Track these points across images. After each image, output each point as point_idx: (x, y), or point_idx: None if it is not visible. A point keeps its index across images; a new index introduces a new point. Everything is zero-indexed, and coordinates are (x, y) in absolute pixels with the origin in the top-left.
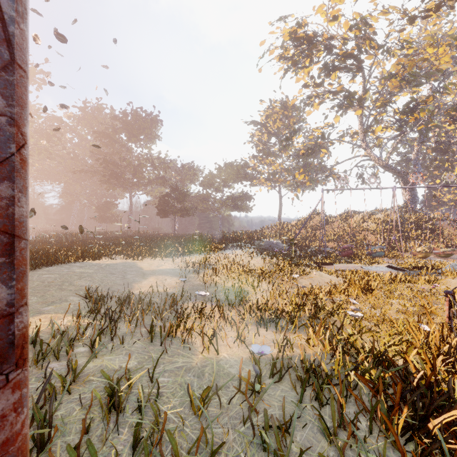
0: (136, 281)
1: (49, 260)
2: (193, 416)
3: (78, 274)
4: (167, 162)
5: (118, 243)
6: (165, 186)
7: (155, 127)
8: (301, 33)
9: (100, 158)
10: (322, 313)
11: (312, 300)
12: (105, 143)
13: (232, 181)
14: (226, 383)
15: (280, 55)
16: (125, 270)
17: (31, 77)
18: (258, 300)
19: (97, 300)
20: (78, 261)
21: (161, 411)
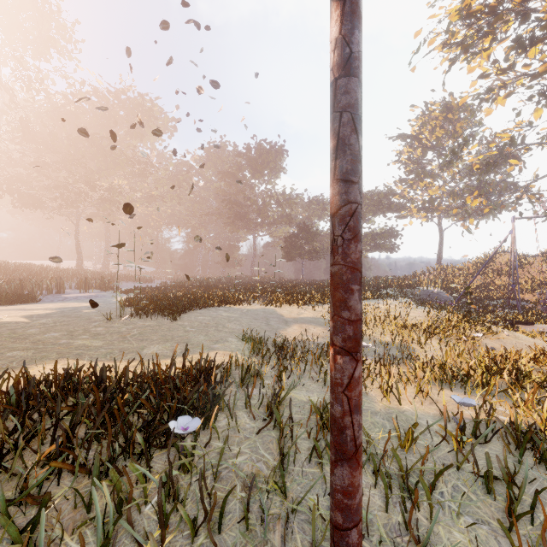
0: (281, 328)
1: (199, 303)
2: (397, 449)
3: (226, 318)
4: (293, 197)
5: (248, 289)
6: (290, 225)
7: (280, 159)
8: (477, 5)
9: (225, 200)
10: (529, 381)
11: (510, 365)
12: (229, 183)
13: (371, 214)
14: (434, 422)
15: (443, 42)
16: (266, 317)
17: (165, 126)
18: (429, 359)
19: (255, 343)
20: (221, 306)
21: (365, 440)
